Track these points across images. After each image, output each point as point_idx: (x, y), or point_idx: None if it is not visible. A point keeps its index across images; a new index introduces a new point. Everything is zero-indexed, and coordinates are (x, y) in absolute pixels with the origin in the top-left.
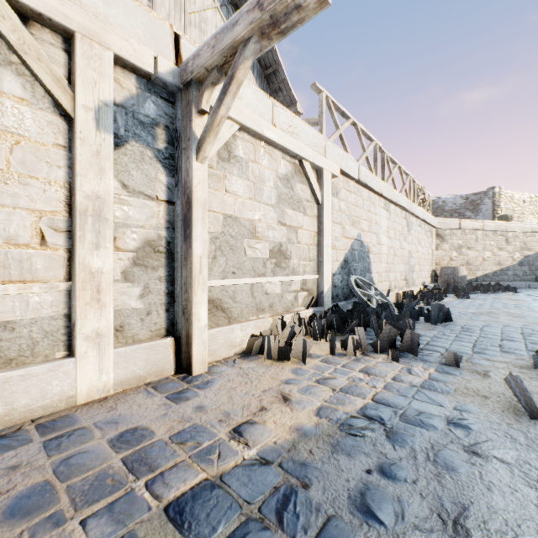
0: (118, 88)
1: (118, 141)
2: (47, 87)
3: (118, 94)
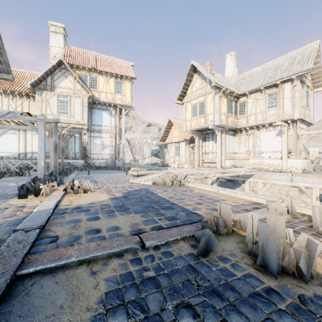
0: (321, 192)
1: (321, 200)
2: (308, 195)
3: (321, 192)
